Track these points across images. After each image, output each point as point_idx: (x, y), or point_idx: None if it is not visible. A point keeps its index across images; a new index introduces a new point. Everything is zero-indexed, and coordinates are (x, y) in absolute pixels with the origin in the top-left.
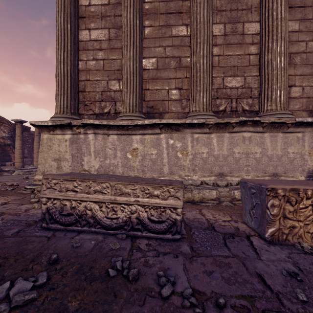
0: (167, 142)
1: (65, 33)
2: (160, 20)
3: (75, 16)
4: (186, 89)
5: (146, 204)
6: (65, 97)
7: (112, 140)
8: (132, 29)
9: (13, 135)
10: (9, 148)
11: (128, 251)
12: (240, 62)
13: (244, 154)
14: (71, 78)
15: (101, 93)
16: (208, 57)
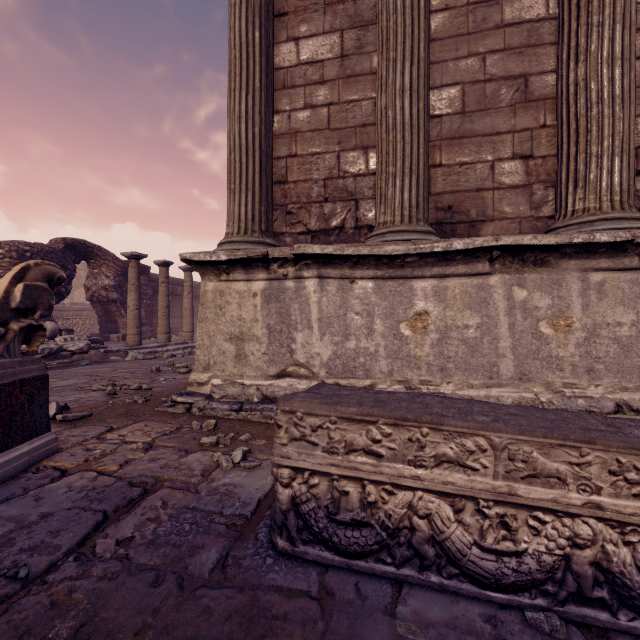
0: (510, 296)
1: (249, 51)
2: None
3: (269, 12)
4: (544, 157)
5: (633, 521)
6: (250, 197)
7: (361, 291)
8: (410, 18)
9: (122, 282)
10: (115, 307)
11: None
12: None
13: None
14: (260, 152)
15: (323, 182)
16: (625, 61)
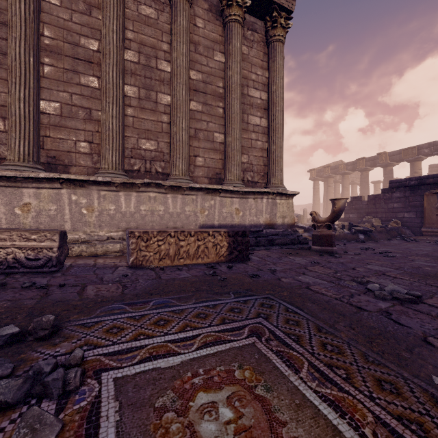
0: (70, 198)
1: None
2: (65, 62)
3: None
4: (98, 144)
5: (24, 247)
6: None
7: None
8: (24, 67)
9: None
10: None
11: (1, 279)
12: (154, 127)
13: (150, 212)
14: None
15: None
16: (117, 118)
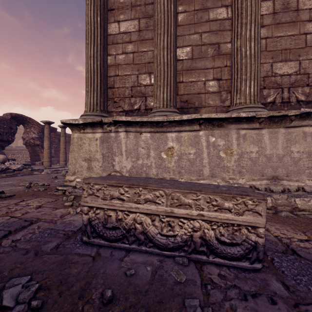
0: (208, 140)
1: (95, 26)
2: (196, 3)
3: (105, 8)
4: (226, 80)
5: (214, 220)
6: (95, 94)
7: (144, 138)
8: (166, 15)
9: (42, 136)
10: (38, 148)
11: (200, 287)
12: (293, 43)
13: (305, 154)
14: (100, 73)
15: (131, 88)
16: (256, 39)
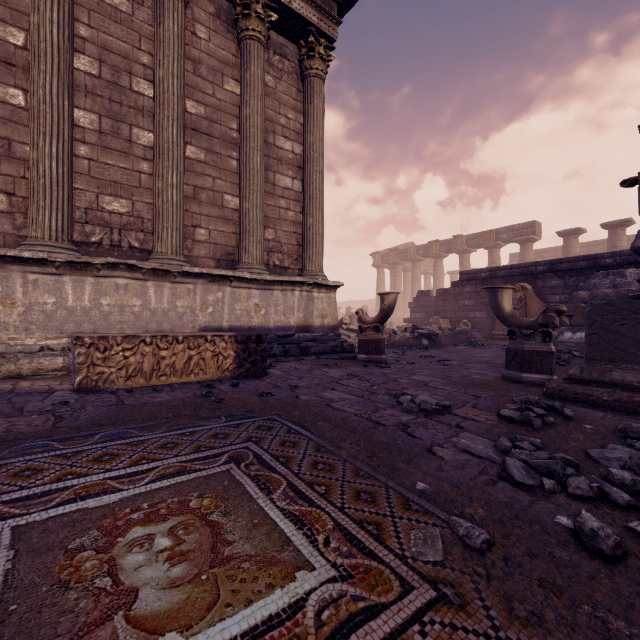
0: None
1: None
2: None
3: None
4: (24, 198)
5: None
6: None
7: None
8: None
9: None
10: None
11: None
12: (126, 179)
13: (117, 307)
14: None
15: None
16: (60, 160)
